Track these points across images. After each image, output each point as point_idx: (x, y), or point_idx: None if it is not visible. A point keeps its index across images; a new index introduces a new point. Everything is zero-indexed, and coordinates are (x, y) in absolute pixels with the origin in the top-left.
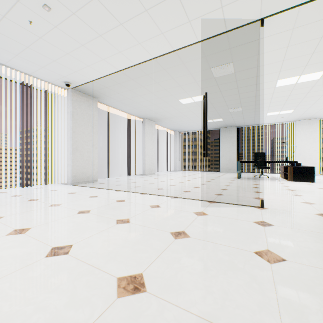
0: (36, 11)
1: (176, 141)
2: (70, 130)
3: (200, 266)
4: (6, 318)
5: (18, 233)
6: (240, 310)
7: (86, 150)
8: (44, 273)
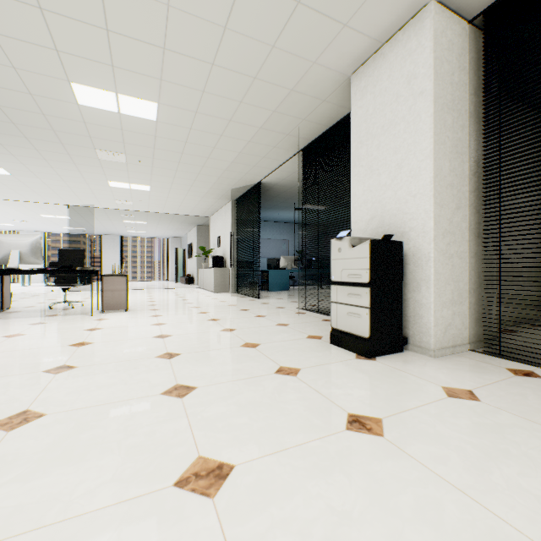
0: None
1: None
2: None
3: None
4: None
5: None
6: None
7: None
8: None
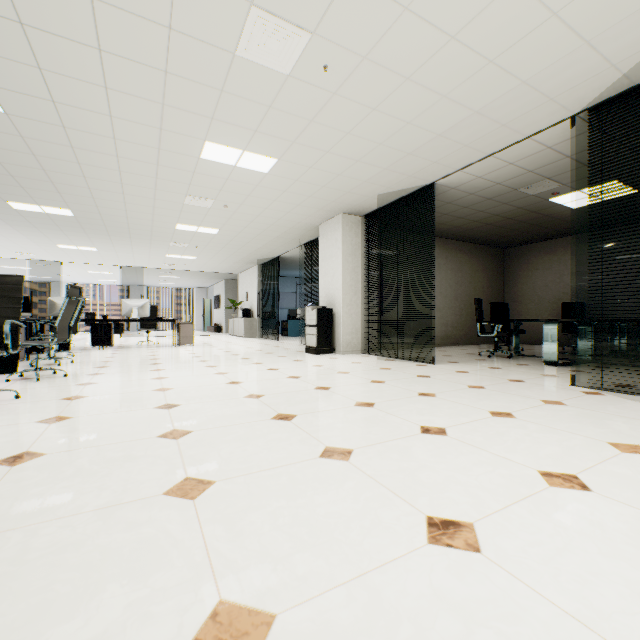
0: None
1: None
2: None
3: None
4: None
5: None
6: None
7: None
8: None
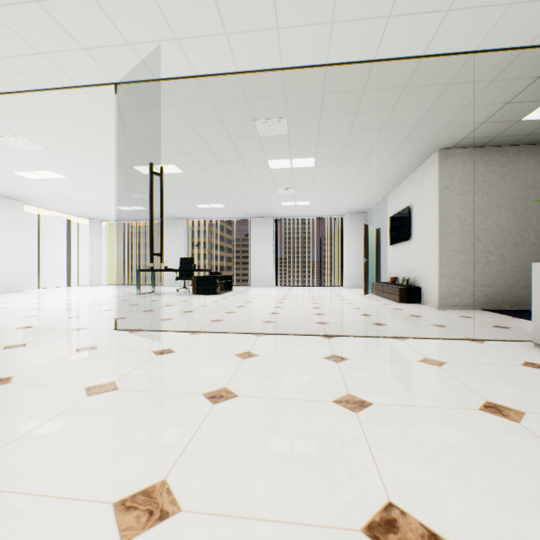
0: None
1: (93, 235)
2: None
3: None
4: None
5: None
6: None
7: None
8: None
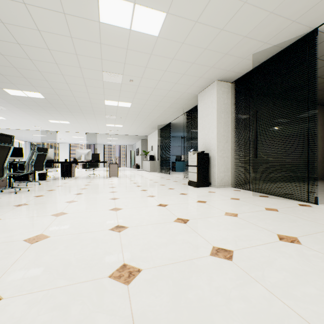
0: None
1: (27, 148)
2: None
3: None
4: None
5: None
6: None
7: None
8: None
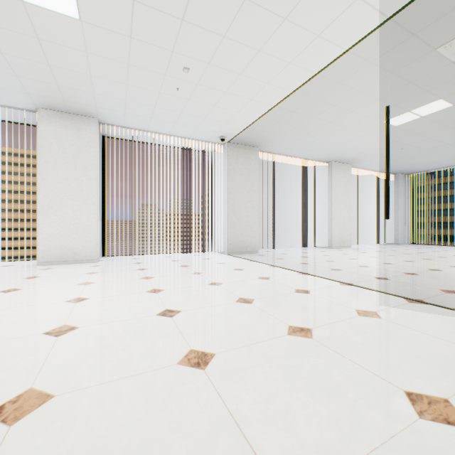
0: (179, 77)
1: (397, 191)
2: (226, 191)
3: (287, 372)
4: (108, 345)
5: (153, 292)
6: (285, 435)
7: (243, 213)
8: (146, 326)
